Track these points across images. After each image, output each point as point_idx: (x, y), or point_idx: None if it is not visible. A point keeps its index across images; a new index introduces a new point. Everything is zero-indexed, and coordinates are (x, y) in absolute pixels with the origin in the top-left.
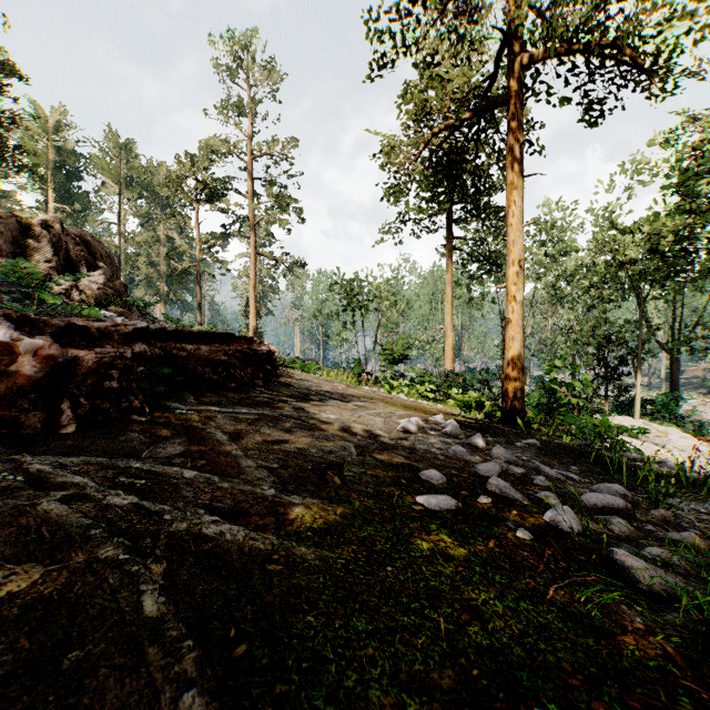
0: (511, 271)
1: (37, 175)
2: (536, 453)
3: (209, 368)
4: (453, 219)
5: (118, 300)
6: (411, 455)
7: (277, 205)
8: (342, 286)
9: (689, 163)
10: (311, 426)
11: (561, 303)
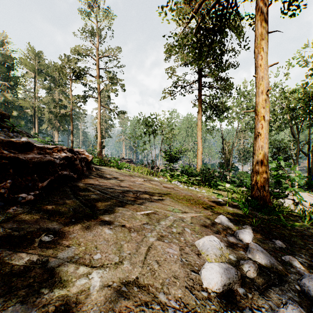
0: (261, 98)
1: None
2: None
3: None
4: (201, 85)
5: None
6: None
7: (111, 82)
8: (143, 121)
9: None
10: None
11: (251, 131)
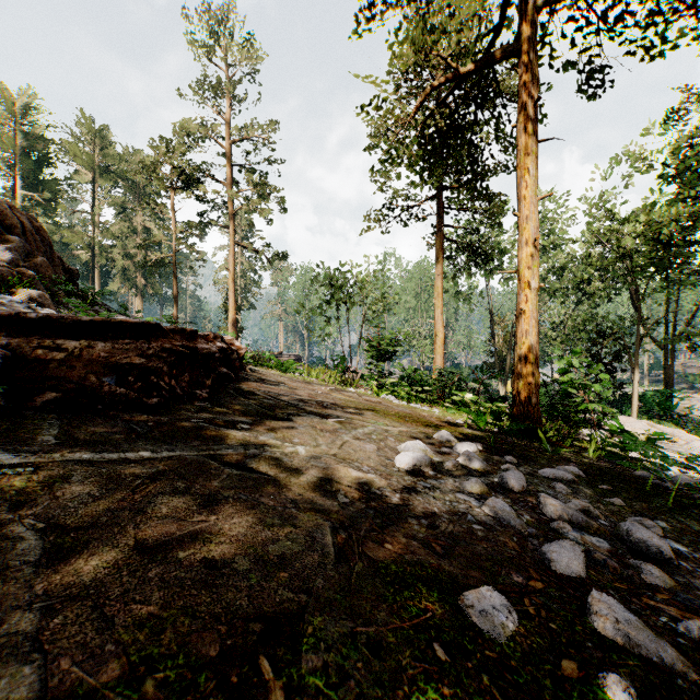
0: (525, 252)
1: (3, 161)
2: (592, 493)
3: (110, 377)
4: (443, 206)
5: (32, 282)
6: (431, 533)
7: (258, 194)
8: (325, 278)
9: (693, 148)
10: (259, 480)
11: (551, 297)
